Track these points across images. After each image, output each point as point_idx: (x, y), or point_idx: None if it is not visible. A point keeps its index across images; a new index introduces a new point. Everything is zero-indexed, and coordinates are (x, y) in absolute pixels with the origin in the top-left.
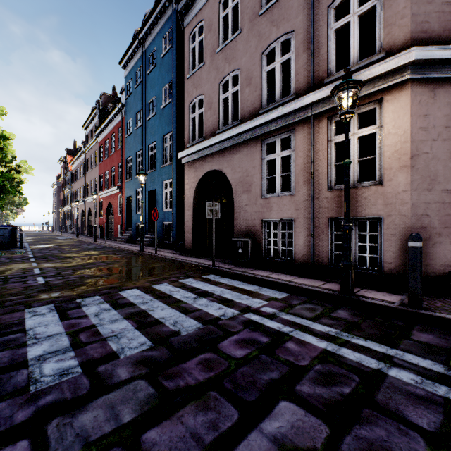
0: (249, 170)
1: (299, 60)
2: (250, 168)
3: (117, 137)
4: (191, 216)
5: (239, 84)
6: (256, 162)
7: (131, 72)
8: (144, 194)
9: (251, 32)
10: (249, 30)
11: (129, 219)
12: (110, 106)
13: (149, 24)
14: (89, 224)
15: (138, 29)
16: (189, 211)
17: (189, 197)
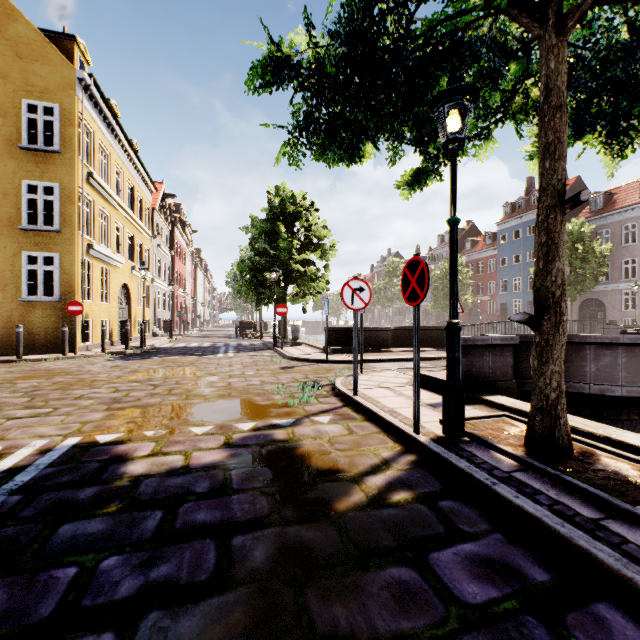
0: (615, 301)
1: (638, 268)
2: (615, 300)
3: (486, 265)
4: (576, 316)
5: (609, 268)
6: (619, 298)
7: (506, 230)
8: (522, 302)
9: (615, 251)
10: (615, 250)
11: (501, 316)
12: (469, 240)
13: (530, 212)
14: (436, 319)
15: (510, 203)
16: (574, 314)
17: (574, 308)
